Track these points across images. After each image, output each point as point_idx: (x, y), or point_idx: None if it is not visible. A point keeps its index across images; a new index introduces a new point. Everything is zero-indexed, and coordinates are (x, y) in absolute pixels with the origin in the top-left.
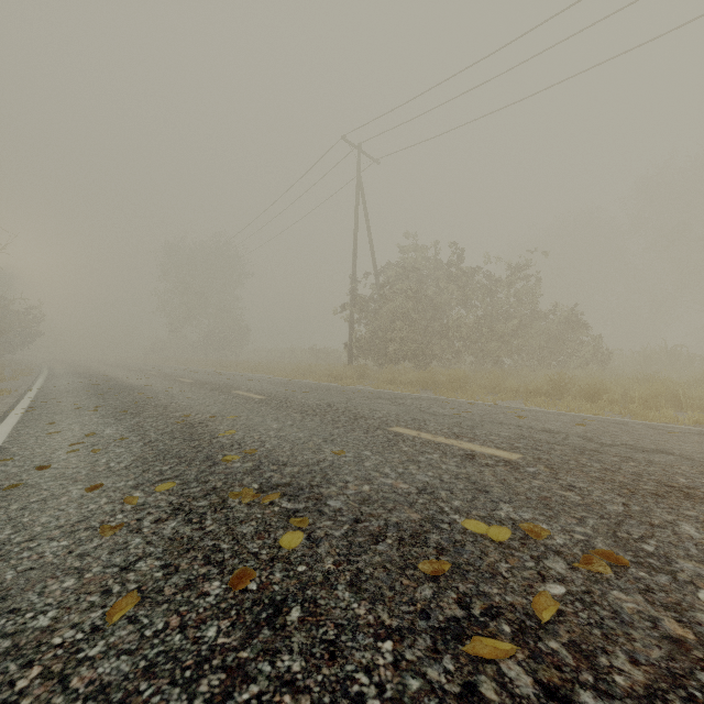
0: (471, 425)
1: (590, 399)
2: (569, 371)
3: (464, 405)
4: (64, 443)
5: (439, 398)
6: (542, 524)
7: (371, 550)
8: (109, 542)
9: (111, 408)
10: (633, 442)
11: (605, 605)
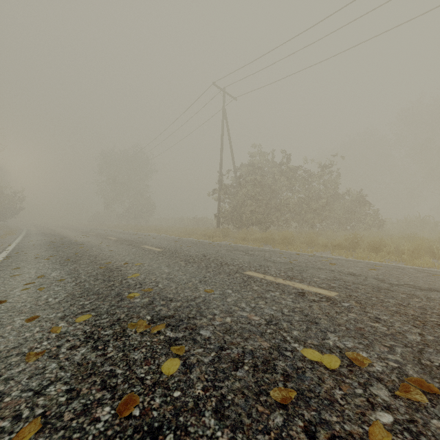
0: (299, 269)
1: (374, 251)
2: (358, 232)
3: (293, 255)
4: (21, 283)
5: (276, 250)
6: (362, 352)
7: (232, 376)
8: (31, 367)
9: (59, 257)
10: (412, 283)
11: (430, 436)
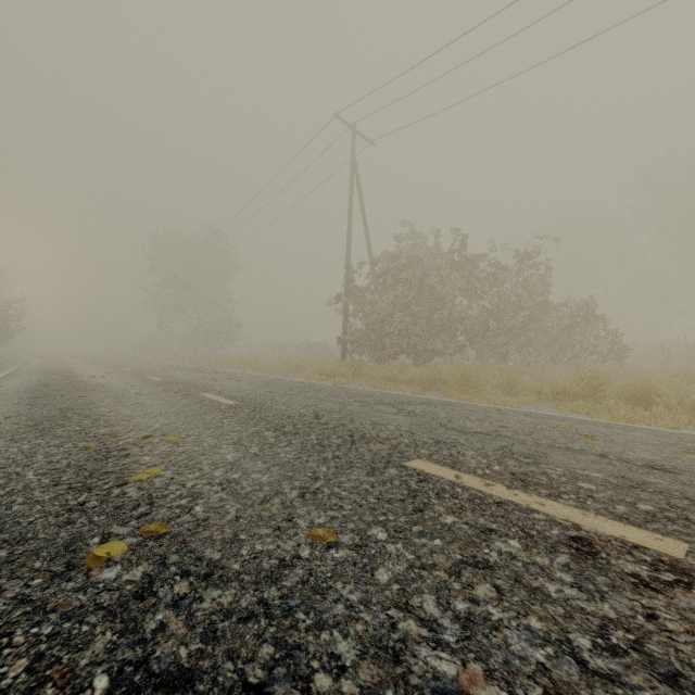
0: (528, 453)
1: (636, 403)
2: (585, 367)
3: (492, 413)
4: None
5: (454, 403)
6: None
7: None
8: None
9: (25, 420)
10: None
11: None
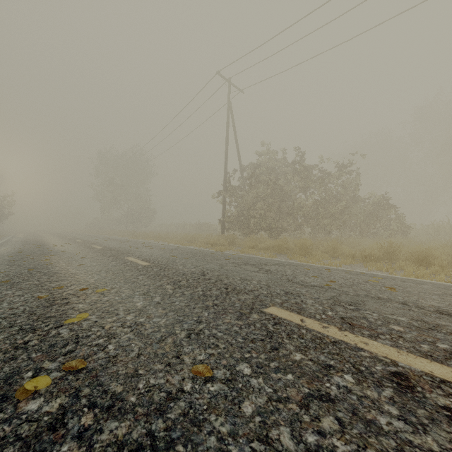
0: (351, 302)
1: (419, 264)
2: (382, 239)
3: (323, 271)
4: None
5: (297, 264)
6: None
7: None
8: None
9: (2, 276)
10: None
11: None
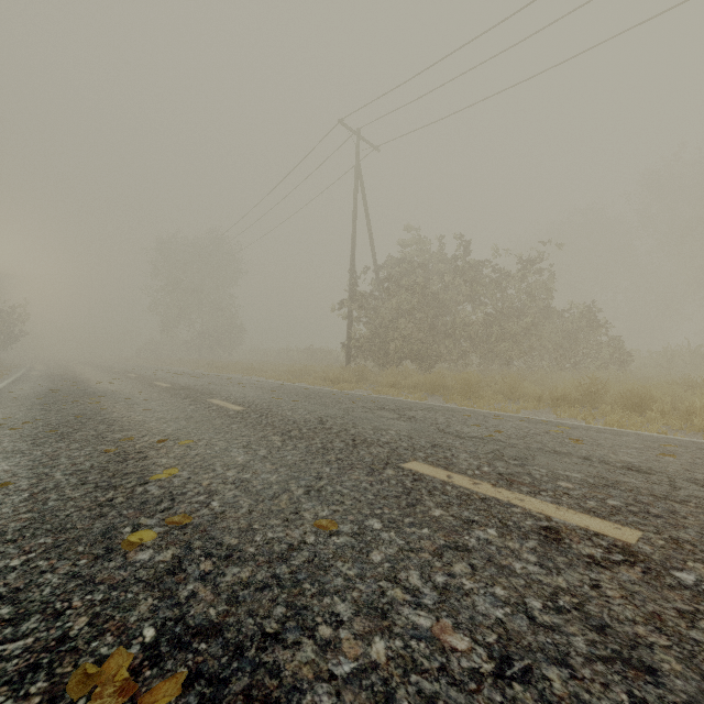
0: (517, 456)
1: (632, 409)
2: (587, 373)
3: (490, 419)
4: None
5: (454, 408)
6: None
7: None
8: None
9: (43, 425)
10: None
11: None
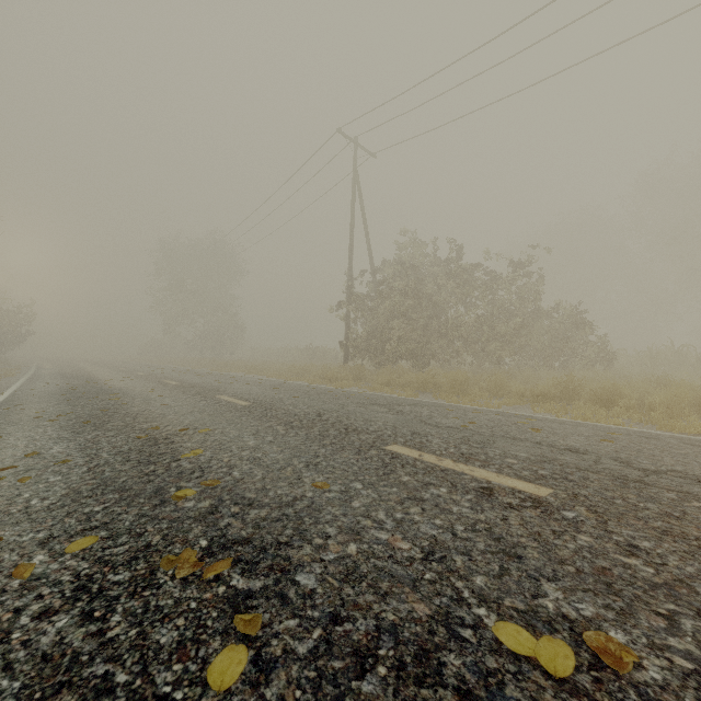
0: (481, 441)
1: (603, 405)
2: (573, 372)
3: (469, 413)
4: None
5: (440, 404)
6: (615, 629)
7: (351, 694)
8: None
9: (75, 417)
10: (680, 467)
11: None
